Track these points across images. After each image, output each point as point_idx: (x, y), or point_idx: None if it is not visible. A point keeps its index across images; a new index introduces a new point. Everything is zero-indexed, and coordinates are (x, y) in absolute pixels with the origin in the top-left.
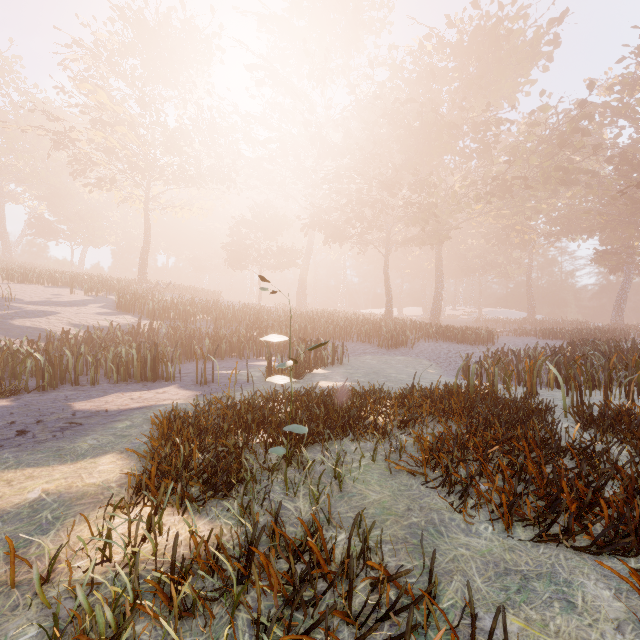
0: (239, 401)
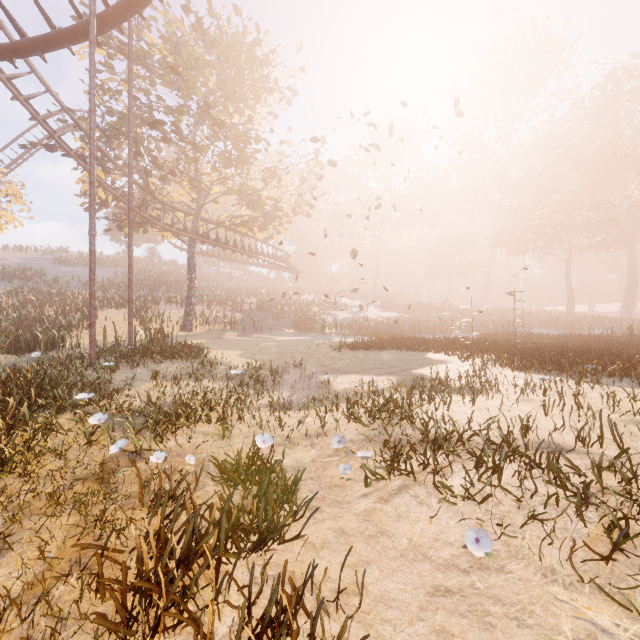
0: (498, 333)
